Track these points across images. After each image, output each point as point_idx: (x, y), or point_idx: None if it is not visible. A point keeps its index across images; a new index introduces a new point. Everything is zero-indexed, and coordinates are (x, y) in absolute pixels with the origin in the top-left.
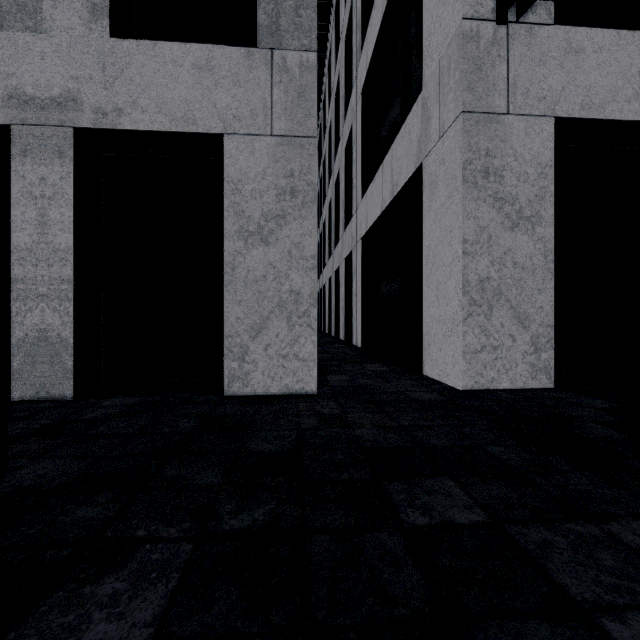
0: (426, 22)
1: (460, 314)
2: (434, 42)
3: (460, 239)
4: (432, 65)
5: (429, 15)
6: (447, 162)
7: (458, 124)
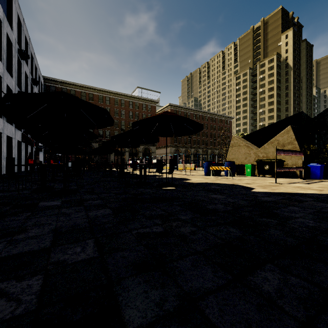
0: None
1: None
2: None
3: None
4: None
5: None
6: None
7: None
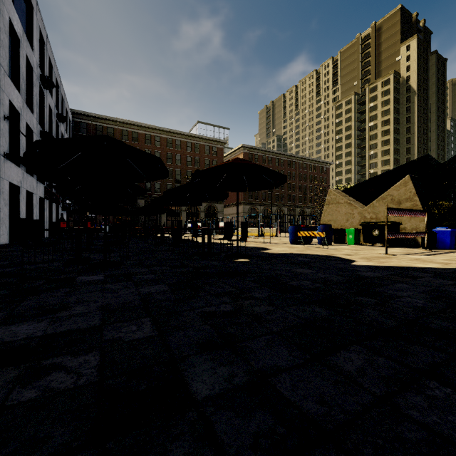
0: None
1: None
2: None
3: None
4: None
5: None
6: None
7: None
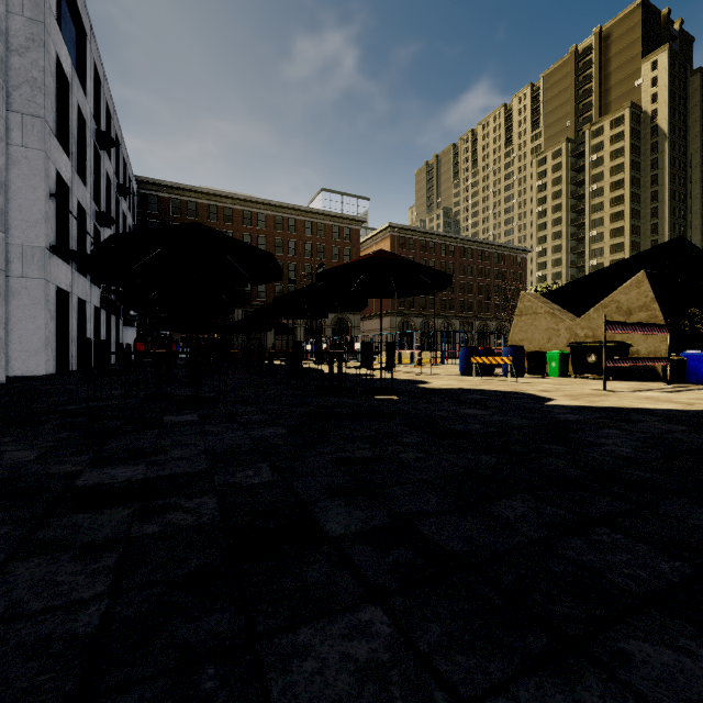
0: (6, 216)
1: (44, 349)
2: (17, 233)
3: (44, 323)
4: (14, 241)
5: (10, 216)
6: (32, 291)
7: (42, 282)
